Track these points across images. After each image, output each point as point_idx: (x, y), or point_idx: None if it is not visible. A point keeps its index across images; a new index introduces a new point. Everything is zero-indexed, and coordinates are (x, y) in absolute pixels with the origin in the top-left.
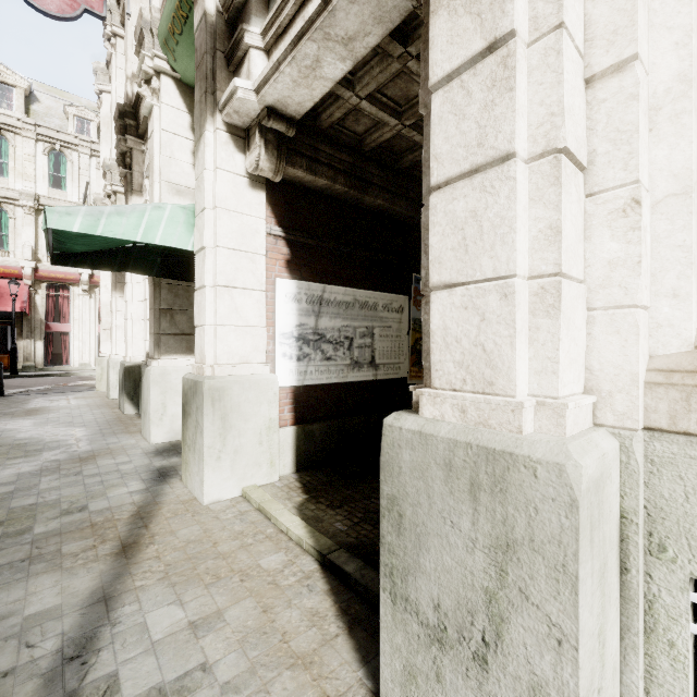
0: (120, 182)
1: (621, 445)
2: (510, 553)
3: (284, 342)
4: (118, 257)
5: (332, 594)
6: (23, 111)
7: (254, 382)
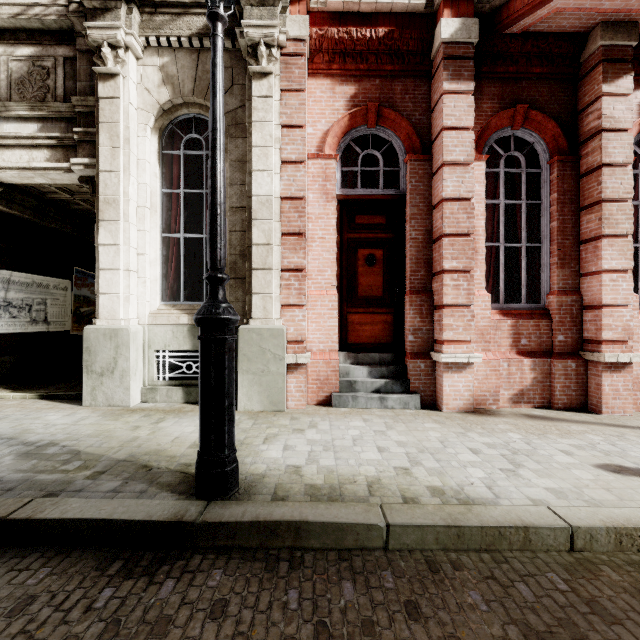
0: None
1: (143, 328)
2: (119, 348)
3: None
4: None
5: (53, 401)
6: None
7: None
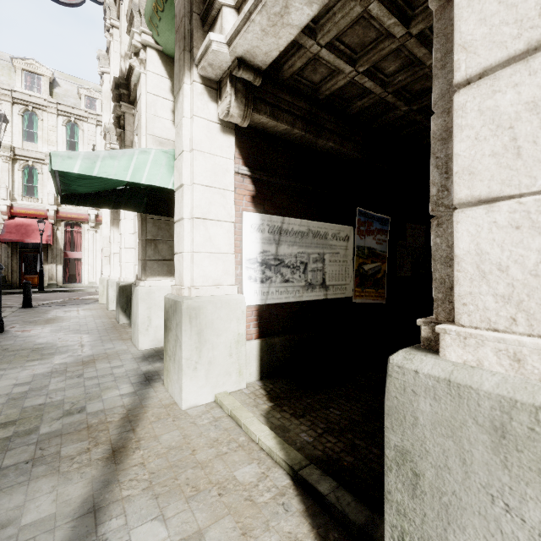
0: (116, 141)
1: None
2: None
3: (250, 267)
4: (113, 197)
5: (308, 515)
6: (48, 94)
7: (225, 302)
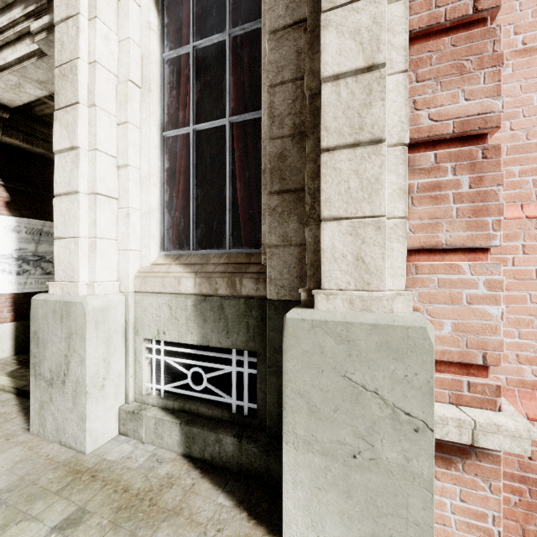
0: None
1: (126, 298)
2: (71, 338)
3: (4, 261)
4: None
5: (20, 404)
6: None
7: None
